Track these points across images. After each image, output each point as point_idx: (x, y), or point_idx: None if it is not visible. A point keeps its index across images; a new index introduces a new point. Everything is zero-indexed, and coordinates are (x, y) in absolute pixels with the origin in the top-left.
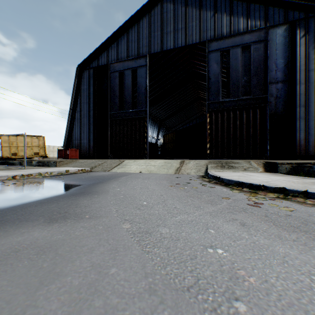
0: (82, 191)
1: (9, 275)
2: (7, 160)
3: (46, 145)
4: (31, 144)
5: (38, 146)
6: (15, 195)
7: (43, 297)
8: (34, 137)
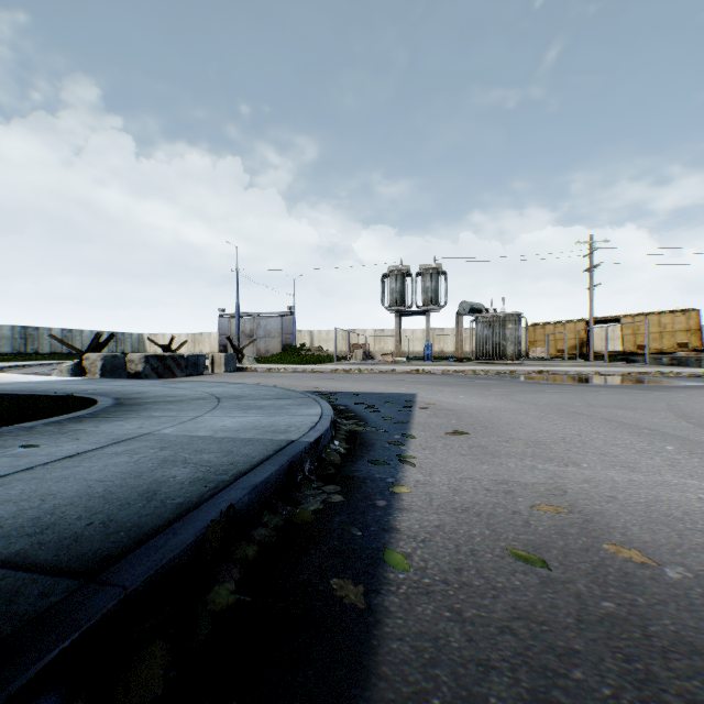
0: (685, 386)
1: (612, 392)
2: (625, 356)
3: (700, 328)
4: (669, 327)
5: (682, 331)
6: (623, 382)
7: (620, 394)
8: (674, 314)
